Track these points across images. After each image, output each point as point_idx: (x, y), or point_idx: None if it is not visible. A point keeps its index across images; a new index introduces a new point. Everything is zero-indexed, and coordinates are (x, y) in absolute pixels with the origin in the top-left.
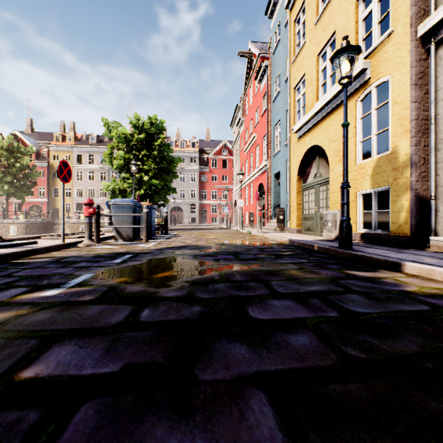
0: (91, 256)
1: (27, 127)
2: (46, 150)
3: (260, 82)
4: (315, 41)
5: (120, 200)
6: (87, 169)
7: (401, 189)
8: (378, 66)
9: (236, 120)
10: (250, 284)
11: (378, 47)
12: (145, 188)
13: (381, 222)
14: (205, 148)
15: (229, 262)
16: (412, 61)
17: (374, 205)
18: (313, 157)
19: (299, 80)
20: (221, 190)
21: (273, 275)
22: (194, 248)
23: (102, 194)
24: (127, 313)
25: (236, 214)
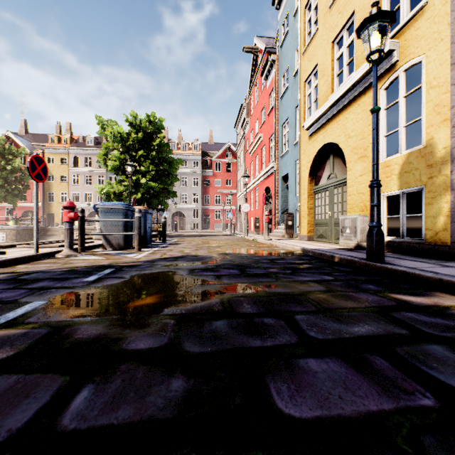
0: (61, 271)
1: (21, 128)
2: (41, 152)
3: (267, 79)
4: (330, 26)
5: (109, 203)
6: (84, 173)
7: (438, 189)
8: (408, 46)
9: (240, 120)
10: (266, 321)
11: (408, 24)
12: (143, 191)
13: (398, 228)
14: (209, 151)
15: (234, 280)
16: (453, 36)
17: (403, 209)
18: (327, 156)
19: (310, 72)
20: (224, 195)
21: (294, 302)
22: (192, 260)
23: (100, 199)
24: (43, 402)
25: (240, 220)
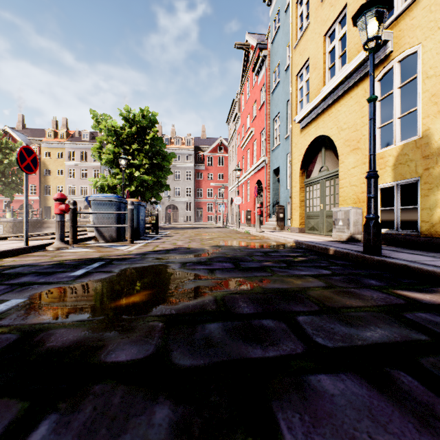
0: (49, 264)
1: (18, 123)
2: (38, 147)
3: (258, 74)
4: (322, 19)
5: (101, 195)
6: (80, 167)
7: (435, 180)
8: (403, 36)
9: (232, 116)
10: (266, 324)
11: (402, 14)
12: (136, 184)
13: (388, 221)
14: (201, 145)
15: (228, 275)
16: None
17: (397, 201)
18: (318, 149)
19: (302, 66)
20: (217, 188)
21: (294, 300)
22: (185, 252)
23: (96, 192)
24: None
25: (232, 213)
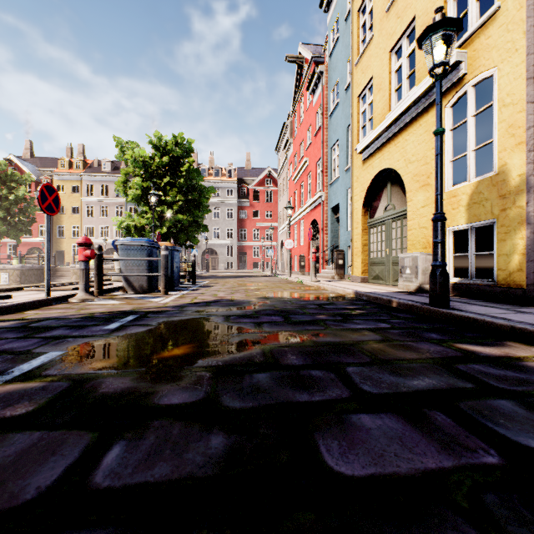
0: (77, 317)
1: (25, 151)
2: (49, 179)
3: (313, 93)
4: (387, 33)
5: (130, 239)
6: (99, 203)
7: (512, 223)
8: (478, 57)
9: (283, 142)
10: (314, 374)
11: (477, 31)
12: (168, 225)
13: (467, 268)
14: (245, 177)
15: (276, 328)
16: (529, 46)
17: (471, 246)
18: (384, 184)
19: (364, 86)
20: (264, 229)
21: (346, 352)
22: (228, 305)
23: (119, 234)
24: (72, 459)
25: (283, 259)
